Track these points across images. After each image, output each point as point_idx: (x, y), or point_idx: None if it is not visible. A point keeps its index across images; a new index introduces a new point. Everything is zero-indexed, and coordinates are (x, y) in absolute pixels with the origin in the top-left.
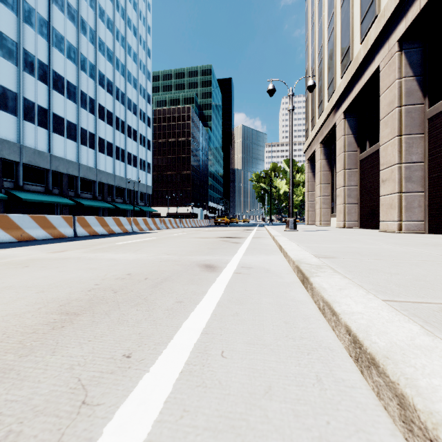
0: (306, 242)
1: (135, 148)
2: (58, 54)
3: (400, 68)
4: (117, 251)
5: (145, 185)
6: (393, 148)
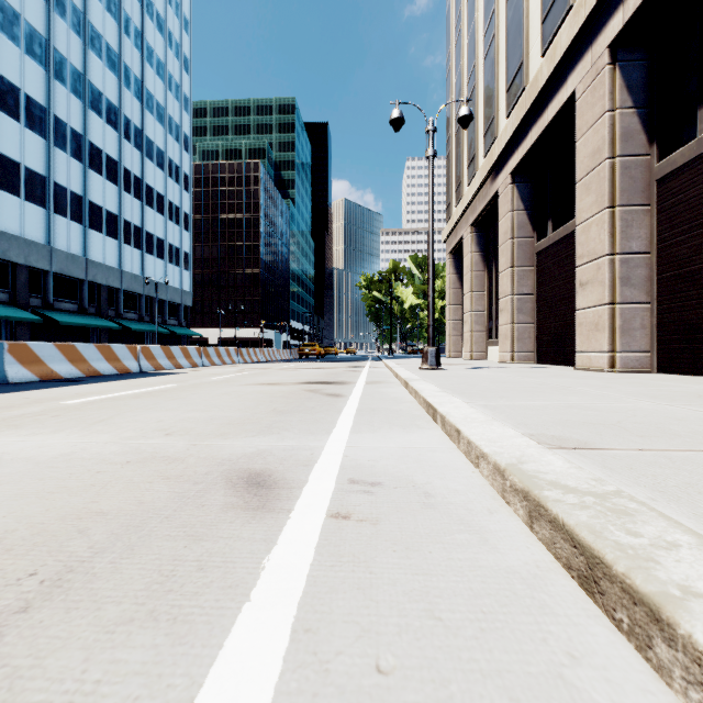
0: (478, 395)
1: (160, 225)
2: (7, 45)
3: (612, 93)
4: (43, 426)
5: (179, 290)
6: (600, 229)
